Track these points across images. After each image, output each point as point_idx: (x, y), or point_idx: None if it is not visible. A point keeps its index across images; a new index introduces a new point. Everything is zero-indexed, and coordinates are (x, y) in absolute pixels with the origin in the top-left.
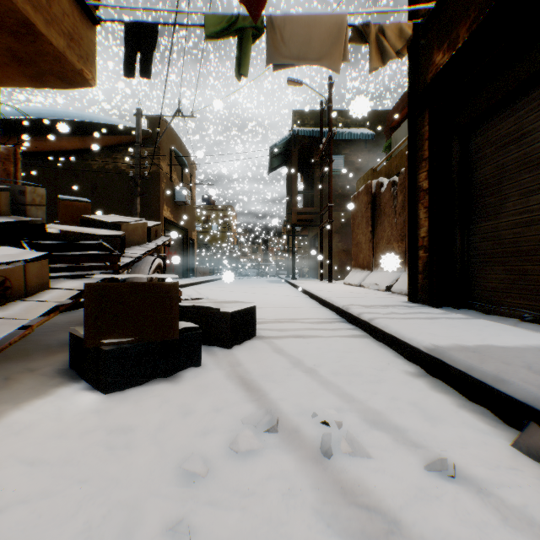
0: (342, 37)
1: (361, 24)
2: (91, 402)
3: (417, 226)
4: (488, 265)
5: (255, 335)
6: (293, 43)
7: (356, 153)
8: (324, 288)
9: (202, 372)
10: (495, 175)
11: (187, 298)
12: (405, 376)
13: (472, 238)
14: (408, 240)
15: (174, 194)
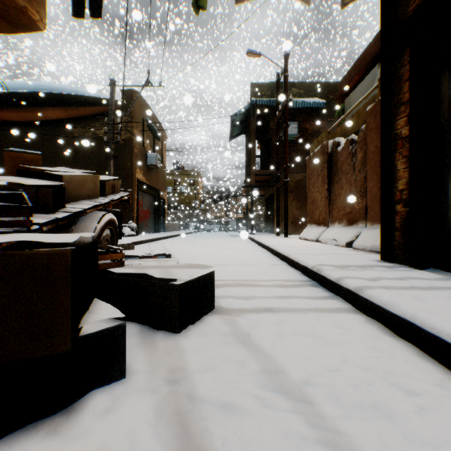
0: None
1: None
2: None
3: (392, 178)
4: None
5: (213, 307)
6: None
7: (308, 120)
8: (283, 243)
9: (121, 396)
10: None
11: (149, 254)
12: None
13: None
14: (381, 194)
15: (146, 159)
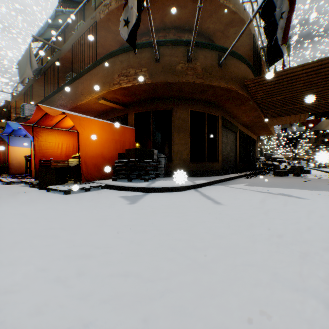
0: (328, 124)
1: None
2: None
3: None
4: None
5: (310, 173)
6: (317, 126)
7: None
8: None
9: (305, 174)
10: None
11: None
12: None
13: None
14: None
15: (259, 137)
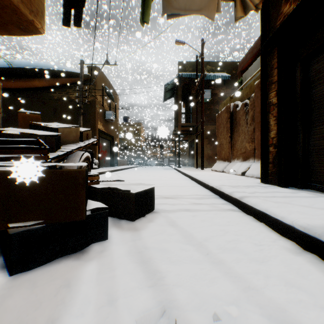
0: None
1: None
2: None
3: (267, 130)
4: None
5: (154, 209)
6: None
7: (218, 88)
8: (199, 173)
9: (108, 246)
10: None
11: (109, 180)
12: (286, 253)
13: (311, 137)
14: (261, 140)
15: (105, 114)
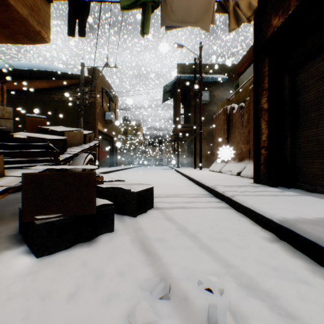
0: (211, 8)
1: (223, 0)
2: (24, 265)
3: (259, 133)
4: (310, 159)
5: (153, 206)
6: (178, 12)
7: (216, 90)
8: (197, 173)
9: (114, 237)
10: (316, 98)
11: (110, 180)
12: (263, 242)
13: (298, 141)
14: (253, 143)
15: (104, 115)
